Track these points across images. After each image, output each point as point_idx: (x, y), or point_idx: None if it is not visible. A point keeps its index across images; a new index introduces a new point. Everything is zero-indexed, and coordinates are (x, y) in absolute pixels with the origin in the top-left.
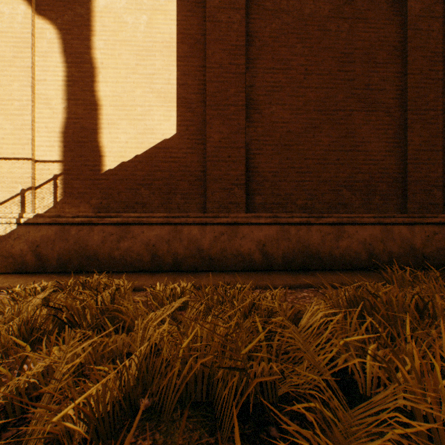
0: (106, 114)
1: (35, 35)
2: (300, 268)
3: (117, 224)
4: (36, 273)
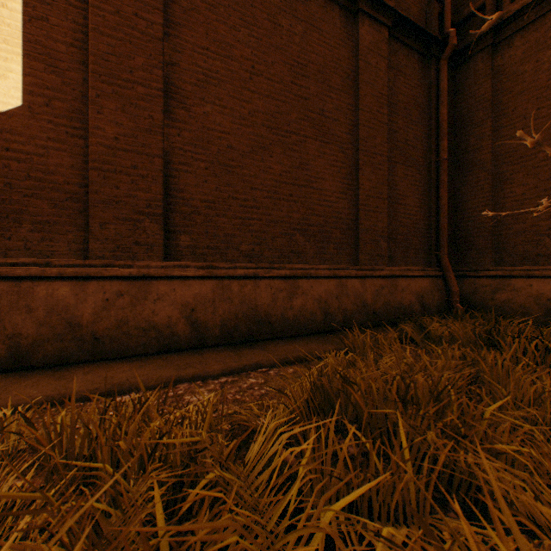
0: None
1: None
2: (246, 340)
3: None
4: None
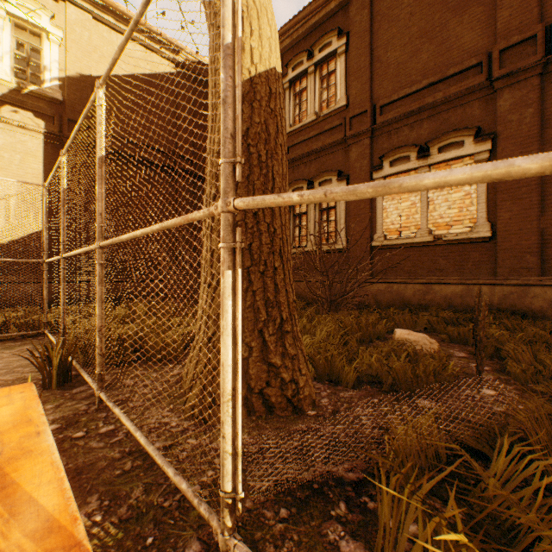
0: None
1: None
2: None
3: None
4: None
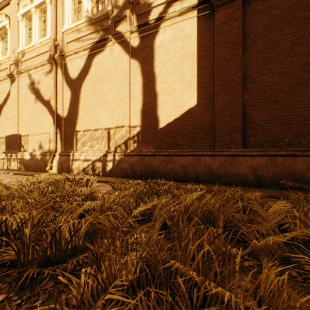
0: (160, 99)
1: (130, 68)
2: (286, 187)
3: (165, 155)
4: (131, 178)
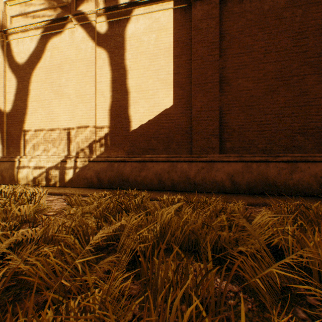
0: (132, 97)
1: (96, 57)
2: (260, 193)
3: (138, 161)
4: (98, 188)
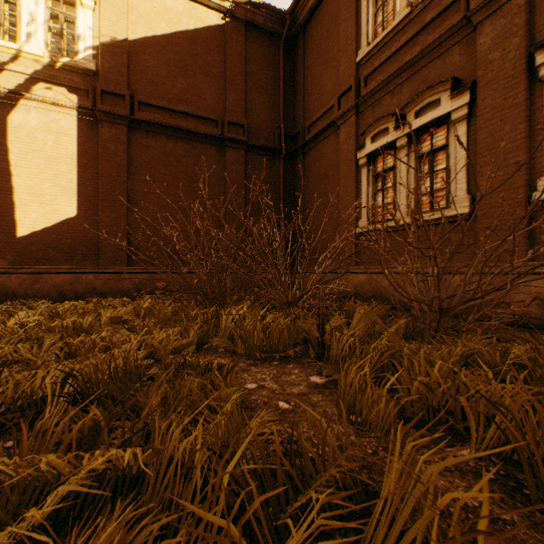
0: (20, 198)
1: None
2: None
3: (31, 273)
4: None
